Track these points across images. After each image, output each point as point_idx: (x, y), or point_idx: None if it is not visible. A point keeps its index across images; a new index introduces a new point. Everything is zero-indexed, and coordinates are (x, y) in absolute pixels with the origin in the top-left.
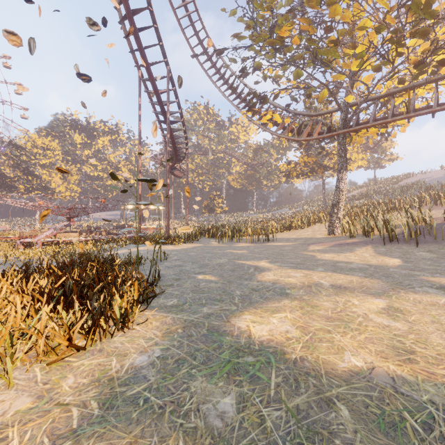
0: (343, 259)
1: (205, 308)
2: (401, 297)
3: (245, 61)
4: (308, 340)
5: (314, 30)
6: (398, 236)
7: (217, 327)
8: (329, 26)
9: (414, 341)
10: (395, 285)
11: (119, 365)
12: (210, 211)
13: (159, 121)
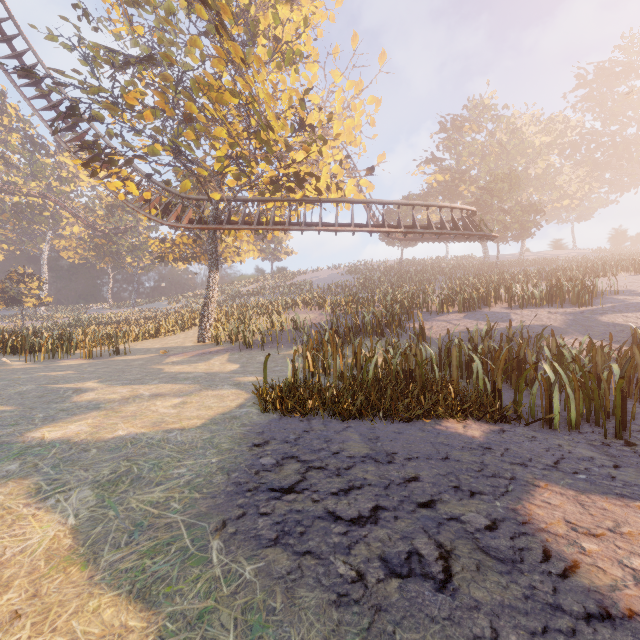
0: (190, 369)
1: None
2: (198, 395)
3: (76, 103)
4: (95, 431)
5: (172, 112)
6: (257, 342)
7: (9, 441)
8: (189, 115)
9: (172, 417)
10: (207, 387)
11: None
12: (9, 302)
13: None
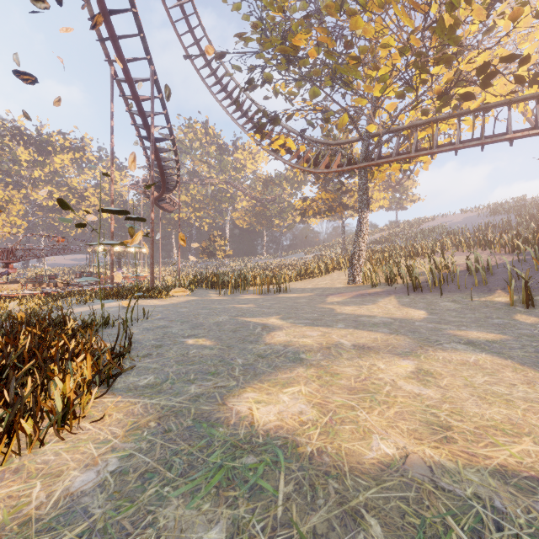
0: (365, 312)
1: (193, 386)
2: (430, 357)
3: (252, 70)
4: (327, 422)
5: (333, 43)
6: (422, 284)
7: (208, 413)
8: (350, 40)
9: (449, 413)
10: (423, 342)
11: (44, 494)
12: (209, 255)
13: (140, 137)
